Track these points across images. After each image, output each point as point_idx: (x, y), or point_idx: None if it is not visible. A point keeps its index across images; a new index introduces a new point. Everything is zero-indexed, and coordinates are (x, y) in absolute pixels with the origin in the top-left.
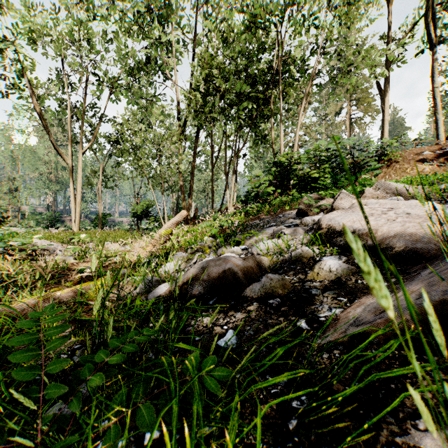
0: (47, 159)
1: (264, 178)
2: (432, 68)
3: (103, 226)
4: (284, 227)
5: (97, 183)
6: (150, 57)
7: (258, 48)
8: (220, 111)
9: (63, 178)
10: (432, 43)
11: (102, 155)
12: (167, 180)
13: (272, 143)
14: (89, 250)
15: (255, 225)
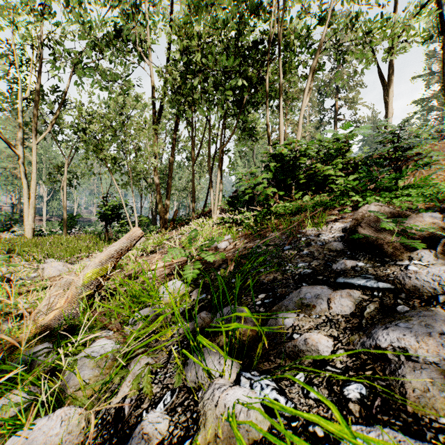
0: (12, 153)
1: (262, 176)
2: (443, 54)
3: (71, 228)
4: (354, 291)
5: (61, 179)
6: (118, 30)
7: (252, 4)
8: (202, 91)
9: (31, 174)
10: (444, 26)
11: (66, 148)
12: (145, 178)
13: (268, 131)
14: (15, 274)
15: (263, 261)
